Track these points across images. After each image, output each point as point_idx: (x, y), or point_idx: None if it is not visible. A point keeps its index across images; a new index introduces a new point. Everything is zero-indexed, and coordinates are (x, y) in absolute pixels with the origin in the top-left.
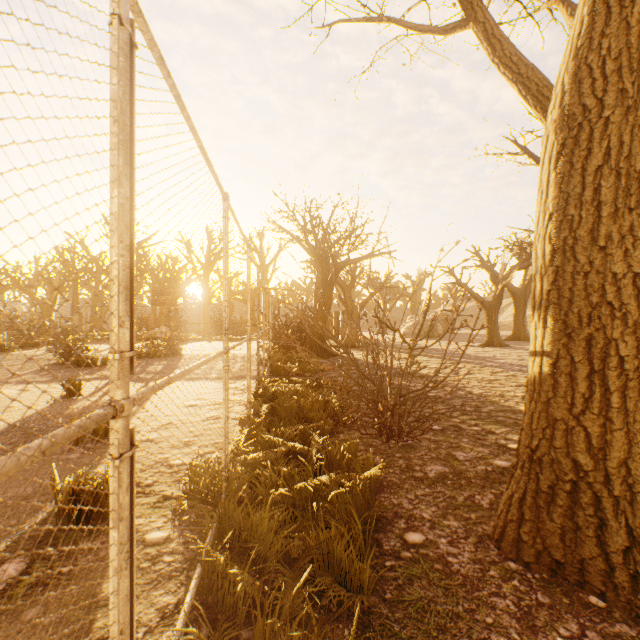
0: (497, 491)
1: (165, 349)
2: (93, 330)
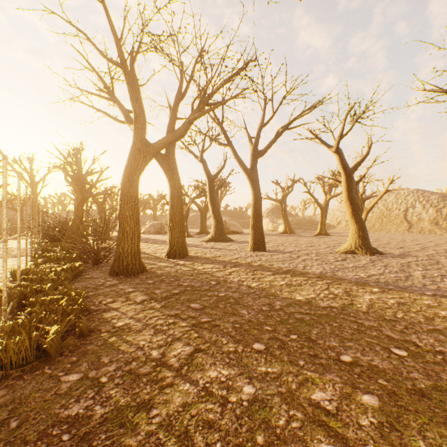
0: None
1: None
2: None
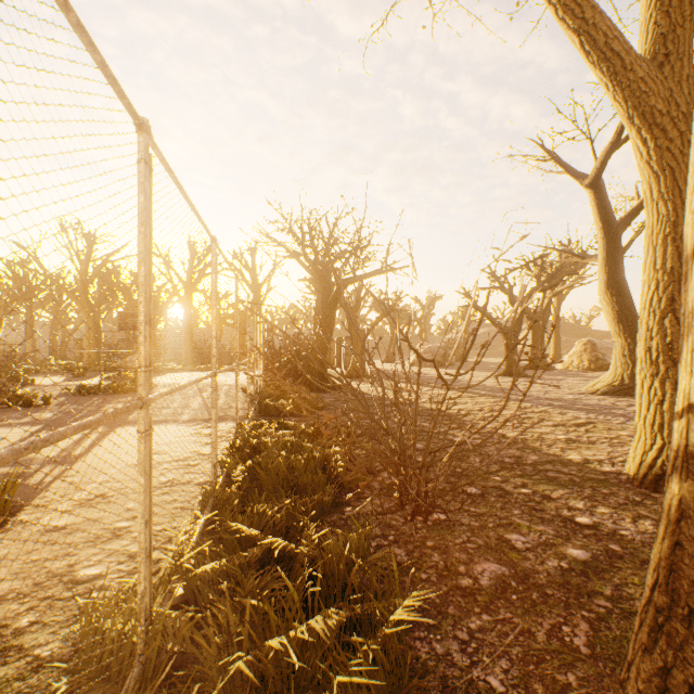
0: (591, 613)
1: (132, 382)
2: (50, 359)
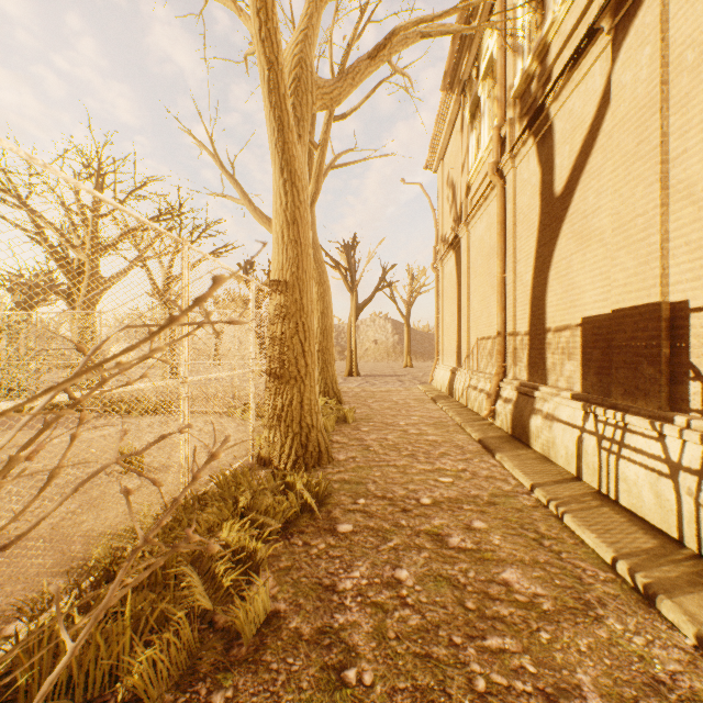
0: None
1: None
2: None
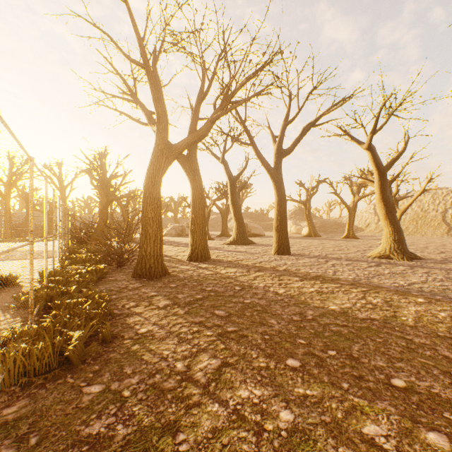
0: None
1: None
2: None
